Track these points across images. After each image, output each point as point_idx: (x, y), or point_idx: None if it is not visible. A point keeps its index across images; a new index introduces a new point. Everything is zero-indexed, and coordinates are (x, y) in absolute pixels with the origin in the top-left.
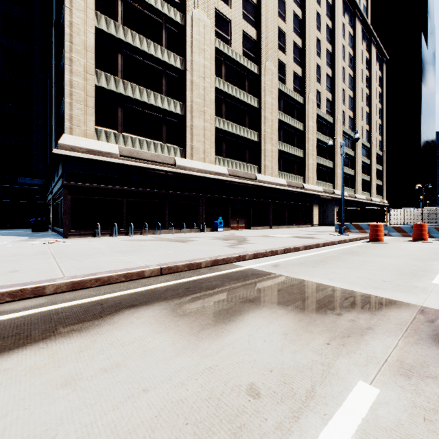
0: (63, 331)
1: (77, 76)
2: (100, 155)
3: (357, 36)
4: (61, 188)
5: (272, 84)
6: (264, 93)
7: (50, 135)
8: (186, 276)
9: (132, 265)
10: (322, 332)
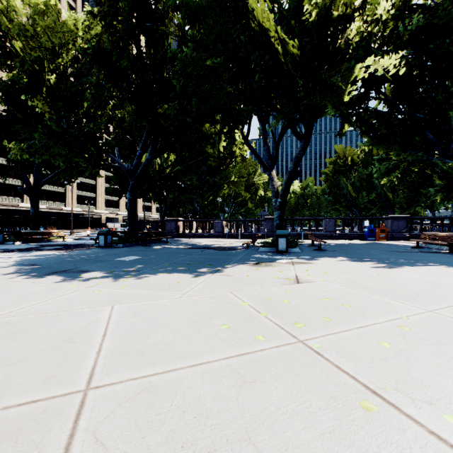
0: None
1: None
2: None
3: None
4: None
5: None
6: None
7: None
8: None
9: None
10: None
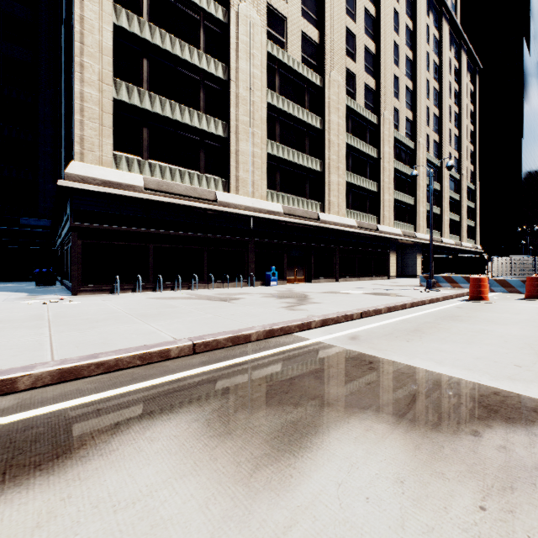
0: (21, 472)
1: (90, 86)
2: (119, 188)
3: (444, 39)
4: (70, 230)
5: (339, 98)
6: (328, 111)
7: (60, 164)
8: (229, 355)
9: (154, 339)
10: (462, 476)
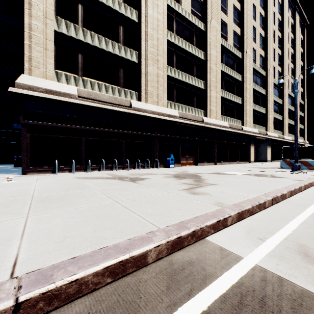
0: None
1: (37, 20)
2: (58, 95)
3: (285, 4)
4: None
5: (216, 39)
6: (209, 47)
7: None
8: None
9: None
10: None
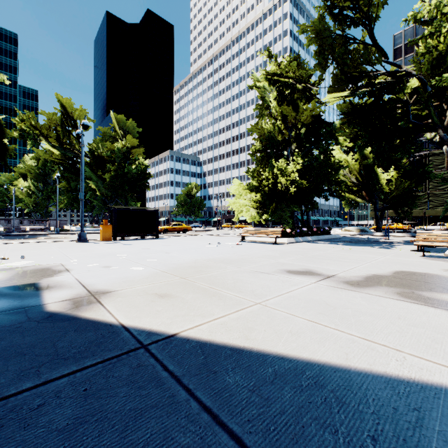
0: None
1: None
2: None
3: None
4: None
5: None
6: None
7: None
8: None
9: None
10: None
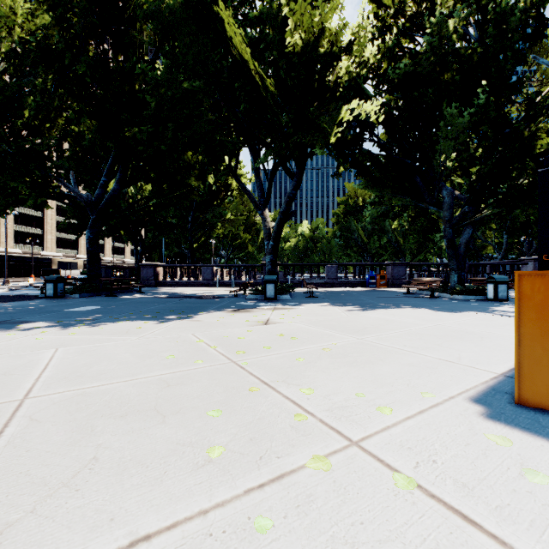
0: None
1: None
2: None
3: None
4: None
5: None
6: None
7: None
8: None
9: None
10: None
